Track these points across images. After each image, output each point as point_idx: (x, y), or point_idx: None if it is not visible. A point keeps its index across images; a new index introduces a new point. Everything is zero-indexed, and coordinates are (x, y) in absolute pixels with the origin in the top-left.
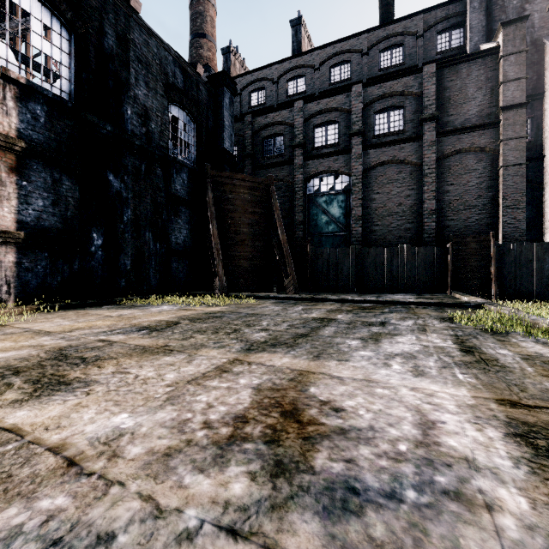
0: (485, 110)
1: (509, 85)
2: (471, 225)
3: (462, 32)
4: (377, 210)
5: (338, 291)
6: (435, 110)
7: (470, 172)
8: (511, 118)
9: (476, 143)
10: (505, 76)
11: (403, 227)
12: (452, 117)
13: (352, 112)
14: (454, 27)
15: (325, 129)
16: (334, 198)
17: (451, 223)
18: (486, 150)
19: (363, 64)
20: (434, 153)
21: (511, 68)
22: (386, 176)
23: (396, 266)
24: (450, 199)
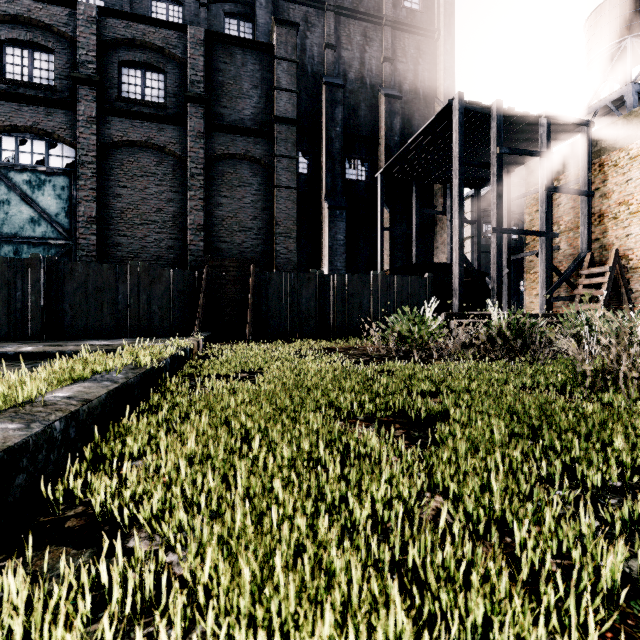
0: (260, 115)
1: (283, 94)
2: (246, 251)
3: (252, 28)
4: (123, 213)
5: (1, 338)
6: (204, 91)
7: (245, 186)
8: (284, 133)
9: (251, 152)
10: (279, 82)
11: (164, 244)
12: (226, 109)
13: (78, 43)
14: (243, 18)
15: (29, 55)
16: (46, 180)
17: (225, 246)
18: (262, 163)
19: (124, 1)
20: (203, 148)
21: (284, 75)
22: (138, 164)
23: (125, 295)
24: (224, 215)
